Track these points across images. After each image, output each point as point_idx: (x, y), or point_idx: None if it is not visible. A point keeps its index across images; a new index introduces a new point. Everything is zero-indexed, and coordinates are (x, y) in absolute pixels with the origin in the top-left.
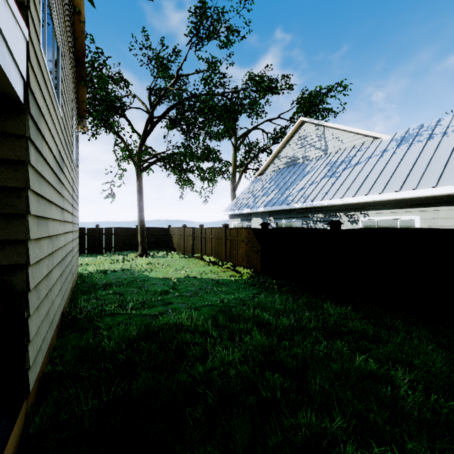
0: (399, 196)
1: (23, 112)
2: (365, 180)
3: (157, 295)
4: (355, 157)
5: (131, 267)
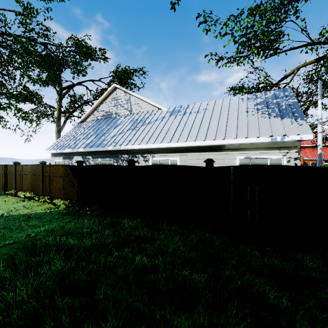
0: (169, 146)
1: None
2: (153, 134)
3: None
4: (148, 118)
5: None
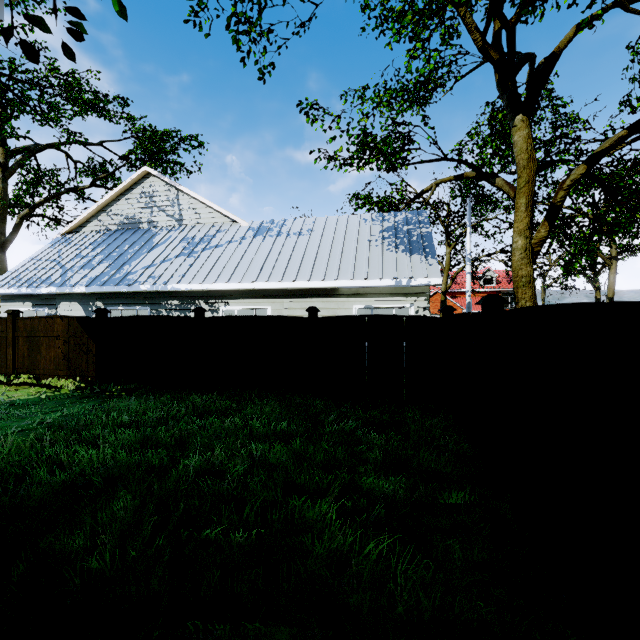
0: (255, 287)
1: None
2: (226, 266)
3: None
4: (215, 237)
5: None
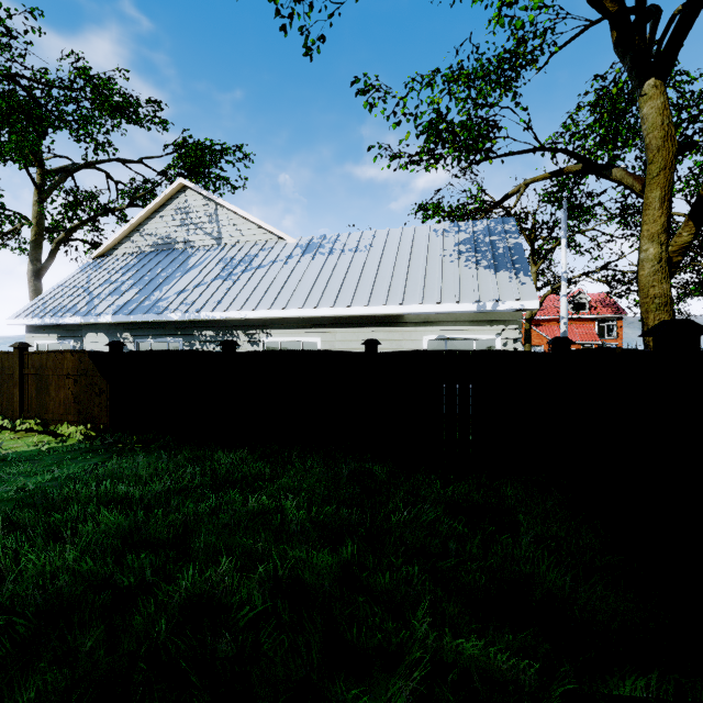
0: (302, 314)
1: None
2: (268, 290)
3: None
4: (257, 257)
5: None
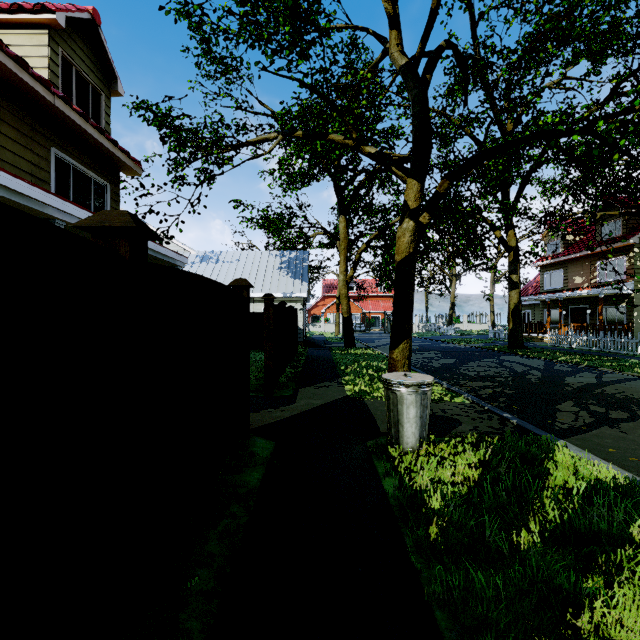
0: None
1: None
2: None
3: None
4: None
5: None
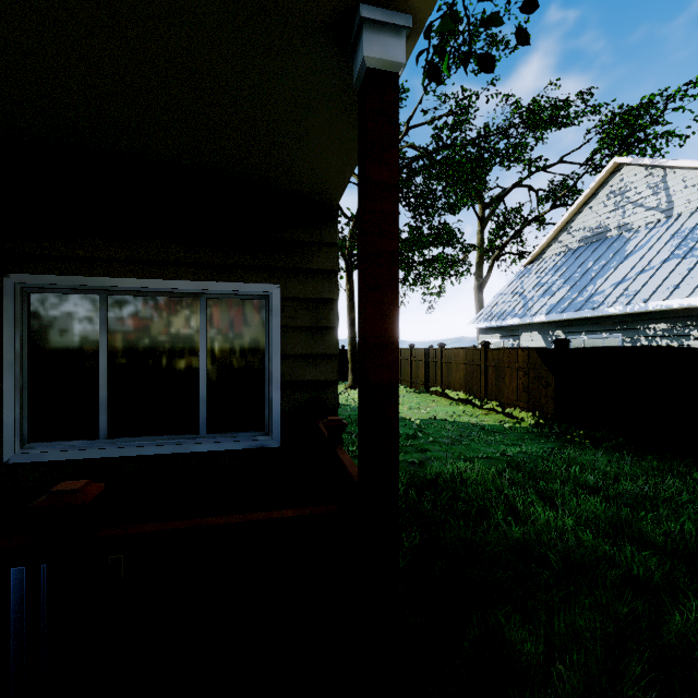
0: None
1: (334, 218)
2: None
3: (402, 439)
4: None
5: (347, 402)
